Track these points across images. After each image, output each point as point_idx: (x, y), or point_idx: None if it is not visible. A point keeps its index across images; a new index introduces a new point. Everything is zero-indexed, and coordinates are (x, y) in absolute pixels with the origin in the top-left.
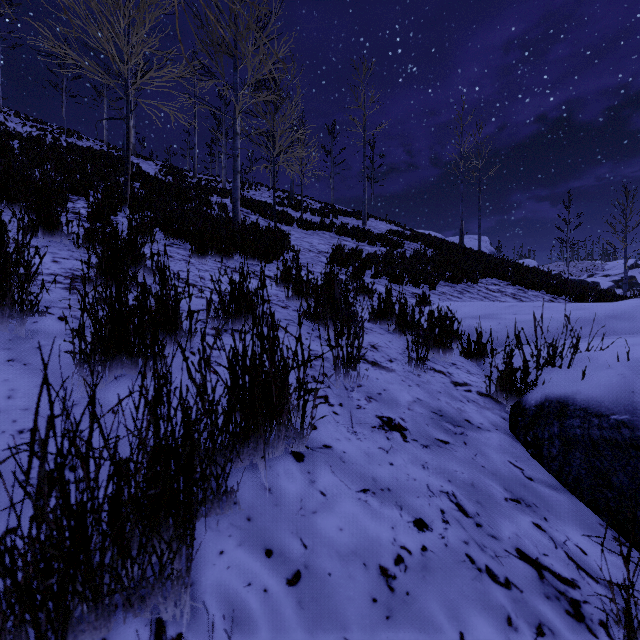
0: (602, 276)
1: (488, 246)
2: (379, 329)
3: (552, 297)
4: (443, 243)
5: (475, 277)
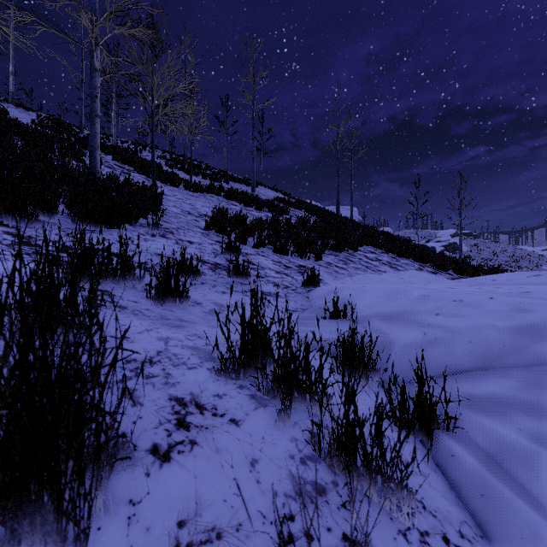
0: (435, 242)
1: (357, 215)
2: (236, 395)
3: (420, 265)
4: (323, 211)
5: (355, 245)
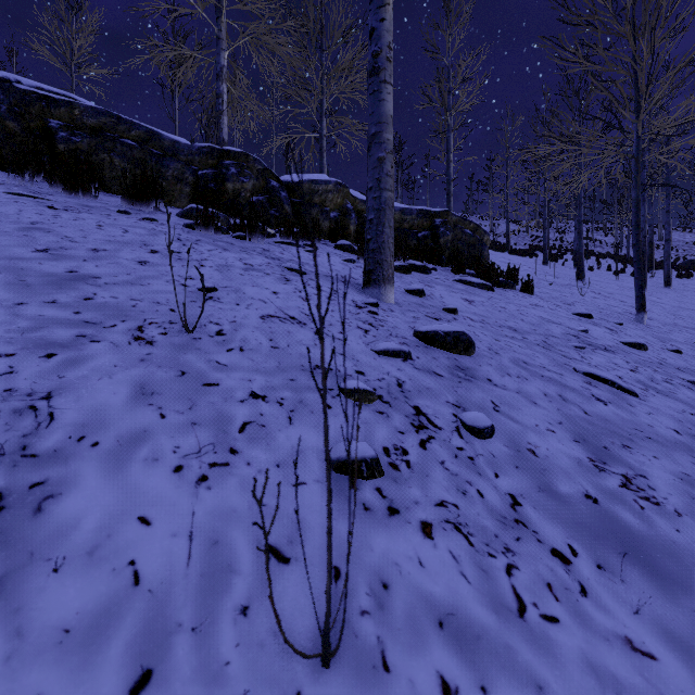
0: None
1: None
2: None
3: None
4: None
5: None
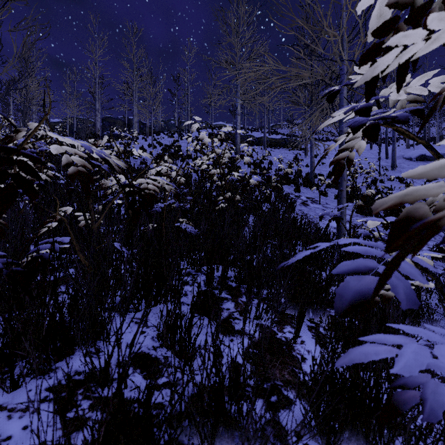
0: None
1: None
2: None
3: None
4: None
5: None
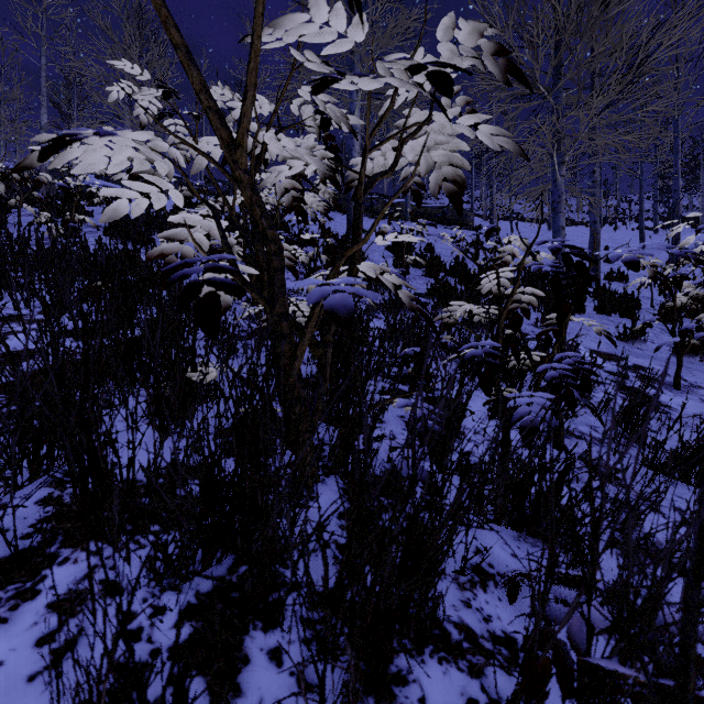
0: None
1: None
2: None
3: None
4: None
5: None
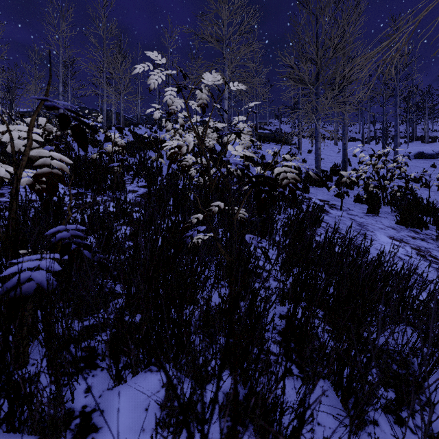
0: None
1: None
2: None
3: None
4: None
5: None
